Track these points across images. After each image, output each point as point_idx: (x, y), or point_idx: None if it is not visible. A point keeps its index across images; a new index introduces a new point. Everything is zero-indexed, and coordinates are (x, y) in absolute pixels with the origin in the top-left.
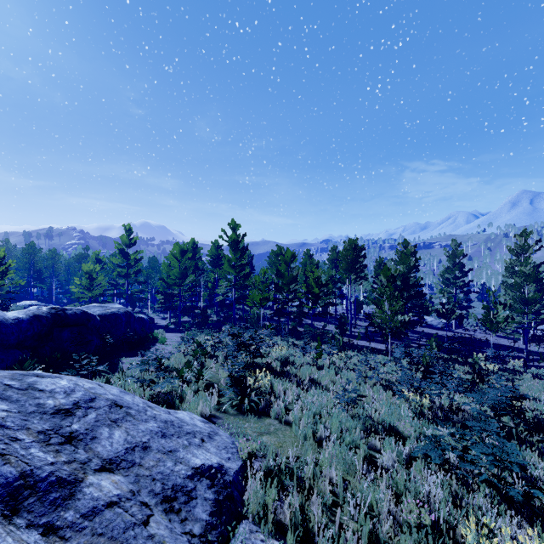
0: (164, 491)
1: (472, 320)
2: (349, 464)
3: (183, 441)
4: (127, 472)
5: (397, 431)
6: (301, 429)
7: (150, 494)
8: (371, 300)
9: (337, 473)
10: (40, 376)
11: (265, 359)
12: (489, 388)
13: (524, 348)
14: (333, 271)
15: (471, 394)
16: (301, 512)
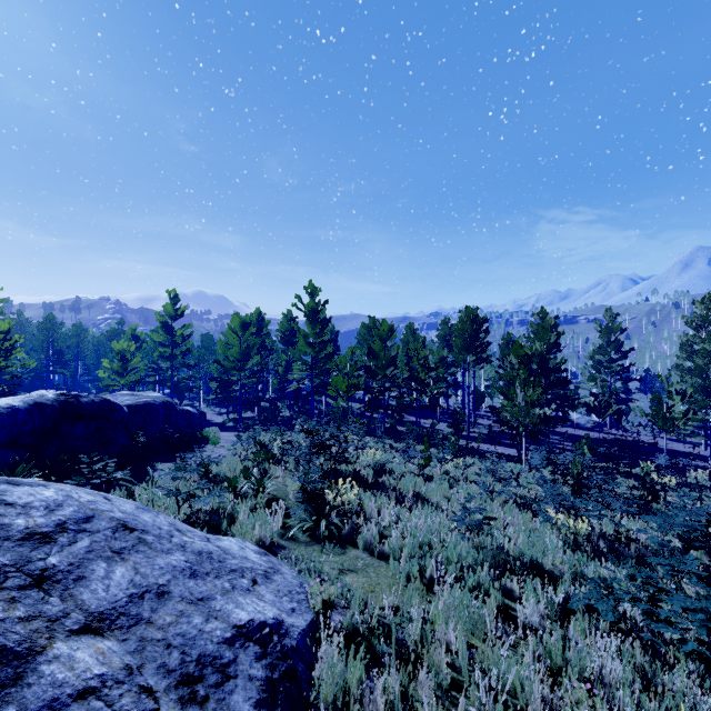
0: (183, 666)
1: (632, 418)
2: (475, 620)
3: (223, 583)
4: (127, 634)
5: (543, 570)
6: (402, 565)
7: (159, 671)
8: (498, 388)
9: (456, 634)
10: (13, 484)
11: (352, 467)
12: (666, 508)
13: (707, 456)
14: (445, 351)
15: (649, 517)
16: (402, 698)
